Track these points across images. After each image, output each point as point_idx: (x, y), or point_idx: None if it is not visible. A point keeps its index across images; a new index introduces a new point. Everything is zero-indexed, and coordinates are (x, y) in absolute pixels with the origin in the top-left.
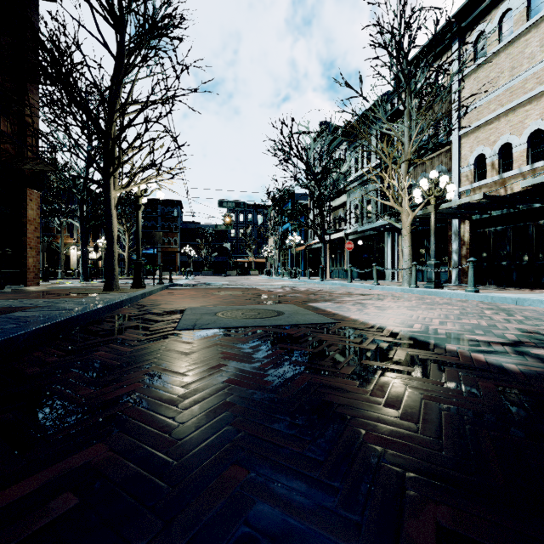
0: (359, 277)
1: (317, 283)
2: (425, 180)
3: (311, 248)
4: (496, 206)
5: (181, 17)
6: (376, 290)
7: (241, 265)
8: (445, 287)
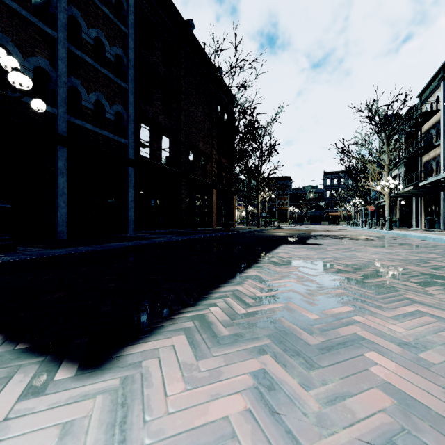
0: (399, 226)
1: (358, 229)
2: (382, 182)
3: (381, 205)
4: (442, 187)
5: (278, 144)
6: (369, 231)
7: (335, 217)
8: (407, 230)
